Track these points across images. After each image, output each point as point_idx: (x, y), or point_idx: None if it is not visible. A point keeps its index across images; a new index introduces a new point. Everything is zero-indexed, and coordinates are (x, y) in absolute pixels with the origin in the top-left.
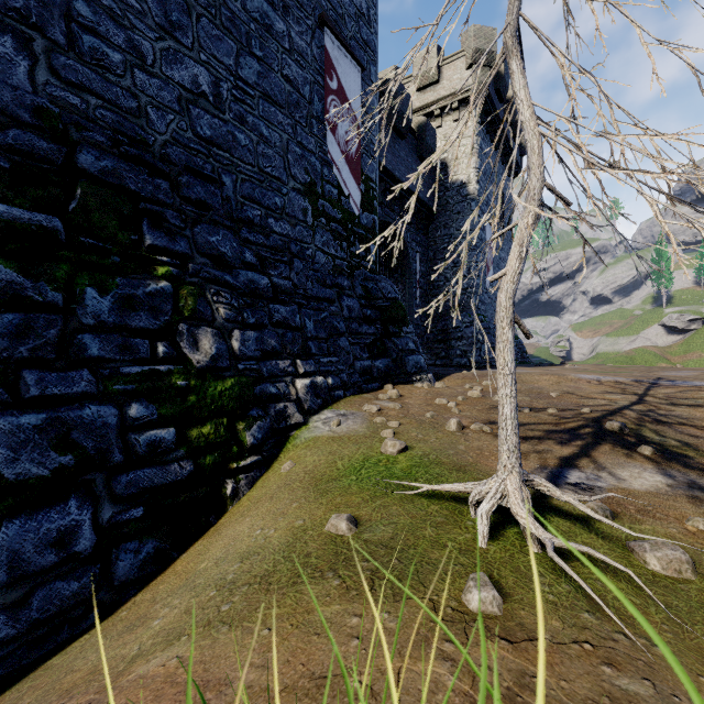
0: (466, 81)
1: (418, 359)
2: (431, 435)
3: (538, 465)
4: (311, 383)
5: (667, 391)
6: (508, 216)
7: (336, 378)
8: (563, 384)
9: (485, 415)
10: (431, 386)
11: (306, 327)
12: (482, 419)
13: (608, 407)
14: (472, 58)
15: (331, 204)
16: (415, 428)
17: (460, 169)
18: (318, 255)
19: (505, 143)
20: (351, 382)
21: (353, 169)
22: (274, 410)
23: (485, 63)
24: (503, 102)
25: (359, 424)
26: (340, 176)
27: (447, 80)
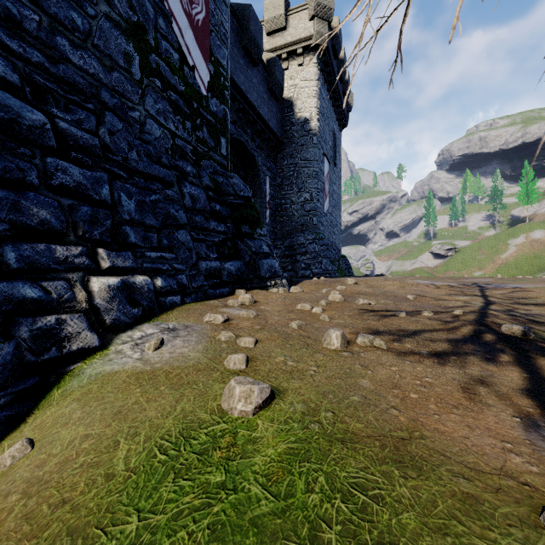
0: (309, 31)
1: (273, 263)
2: (307, 358)
3: (518, 418)
4: (123, 283)
5: (500, 292)
6: (339, 158)
7: (169, 280)
8: (408, 288)
9: (362, 322)
10: (288, 291)
11: (121, 205)
12: (362, 328)
13: (471, 308)
14: (314, 10)
15: (170, 67)
16: (279, 347)
17: (304, 108)
18: (150, 124)
19: (337, 96)
20: (193, 285)
21: (199, 40)
22: (29, 329)
23: (325, 17)
24: (336, 61)
25: (192, 344)
26: (182, 38)
27: (293, 28)
